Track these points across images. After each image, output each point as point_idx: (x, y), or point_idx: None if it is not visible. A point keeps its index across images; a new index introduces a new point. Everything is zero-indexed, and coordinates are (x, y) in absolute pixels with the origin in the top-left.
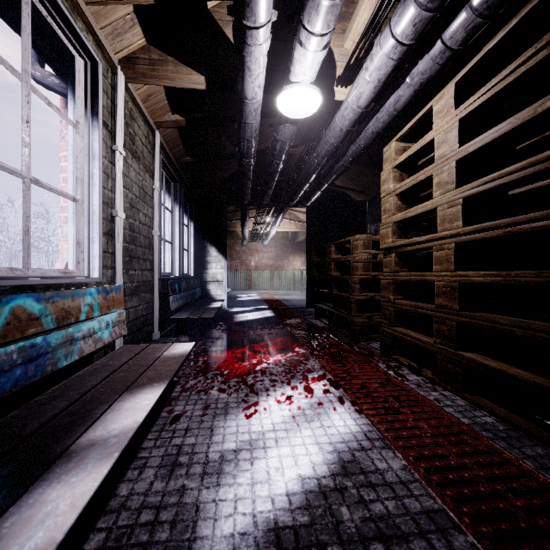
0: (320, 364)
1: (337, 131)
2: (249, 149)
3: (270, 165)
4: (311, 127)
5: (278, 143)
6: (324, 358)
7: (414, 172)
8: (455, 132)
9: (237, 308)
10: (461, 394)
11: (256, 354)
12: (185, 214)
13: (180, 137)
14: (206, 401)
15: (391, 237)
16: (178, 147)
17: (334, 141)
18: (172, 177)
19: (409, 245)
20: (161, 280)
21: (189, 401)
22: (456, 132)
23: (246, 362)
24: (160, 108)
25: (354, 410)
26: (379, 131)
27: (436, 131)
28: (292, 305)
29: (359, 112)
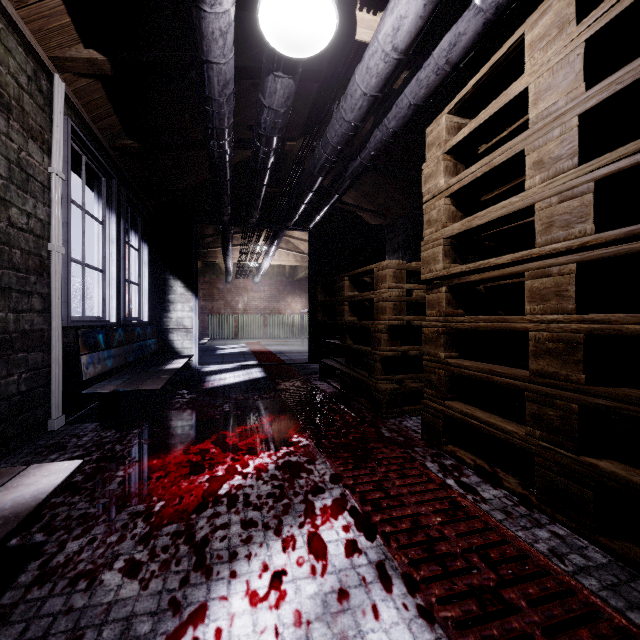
0: (335, 471)
1: (357, 97)
2: (220, 120)
3: (255, 156)
4: (316, 106)
5: (266, 114)
6: (339, 456)
7: (474, 163)
8: (576, 65)
9: (214, 366)
10: (593, 537)
11: (226, 453)
12: (134, 232)
13: (108, 101)
14: (78, 620)
15: (442, 261)
16: (108, 118)
17: (352, 117)
18: (101, 168)
19: (471, 273)
20: (75, 328)
21: (32, 626)
22: (580, 64)
23: (204, 474)
24: (57, 30)
25: (416, 610)
26: (418, 105)
27: (531, 73)
28: (290, 359)
29: (395, 59)
